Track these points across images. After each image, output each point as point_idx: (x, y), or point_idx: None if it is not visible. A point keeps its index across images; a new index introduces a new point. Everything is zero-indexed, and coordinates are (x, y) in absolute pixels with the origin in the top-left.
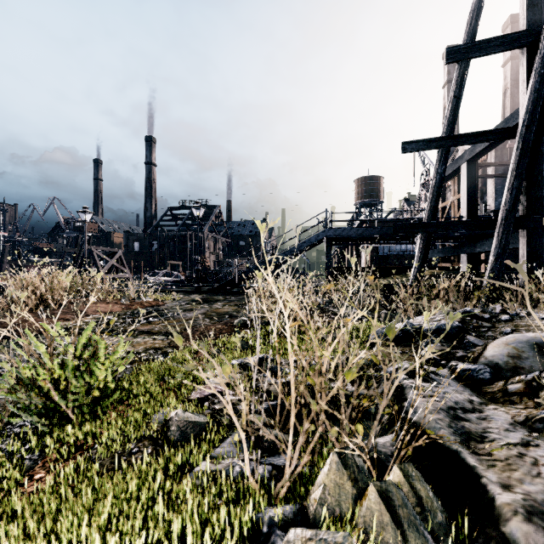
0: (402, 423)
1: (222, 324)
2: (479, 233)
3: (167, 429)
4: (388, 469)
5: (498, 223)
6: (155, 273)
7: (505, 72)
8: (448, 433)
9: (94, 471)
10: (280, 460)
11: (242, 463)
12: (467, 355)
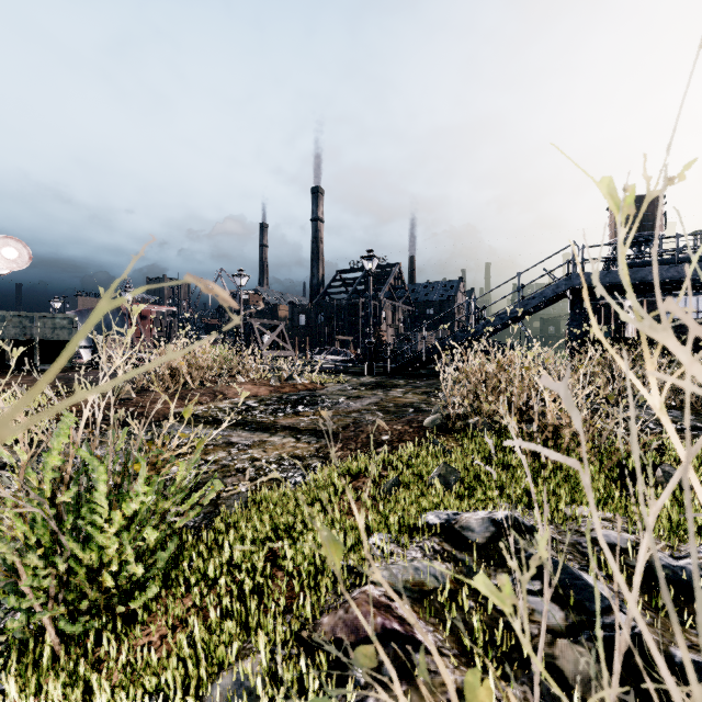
0: None
1: (403, 423)
2: None
3: None
4: None
5: None
6: (320, 350)
7: None
8: None
9: None
10: None
11: None
12: None
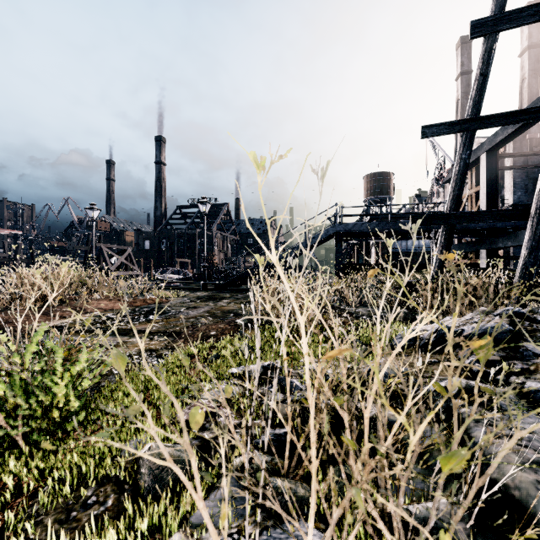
0: (471, 479)
1: (225, 323)
2: (502, 227)
3: (137, 470)
4: None
5: (532, 212)
6: (163, 270)
7: (522, 62)
8: None
9: None
10: (291, 538)
11: None
12: (530, 368)
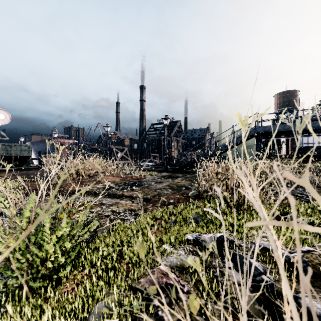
0: None
1: (179, 194)
2: None
3: None
4: None
5: None
6: (144, 160)
7: None
8: None
9: None
10: None
11: None
12: None
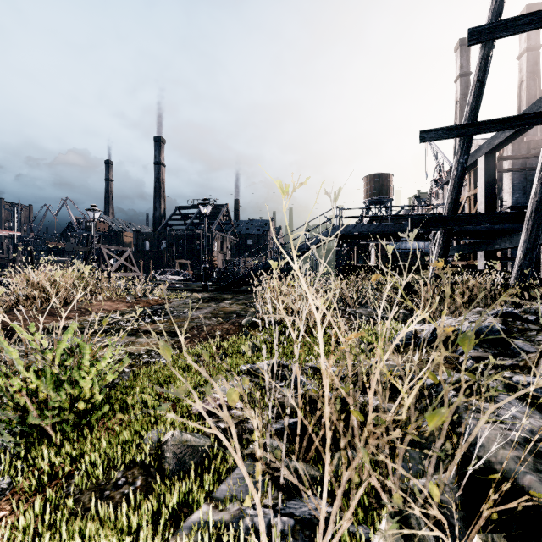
0: (461, 458)
1: (229, 324)
2: (499, 229)
3: (162, 455)
4: (464, 539)
5: (527, 215)
6: (163, 271)
7: (520, 64)
8: (538, 481)
9: (66, 514)
10: (304, 507)
11: (254, 512)
12: (519, 364)
